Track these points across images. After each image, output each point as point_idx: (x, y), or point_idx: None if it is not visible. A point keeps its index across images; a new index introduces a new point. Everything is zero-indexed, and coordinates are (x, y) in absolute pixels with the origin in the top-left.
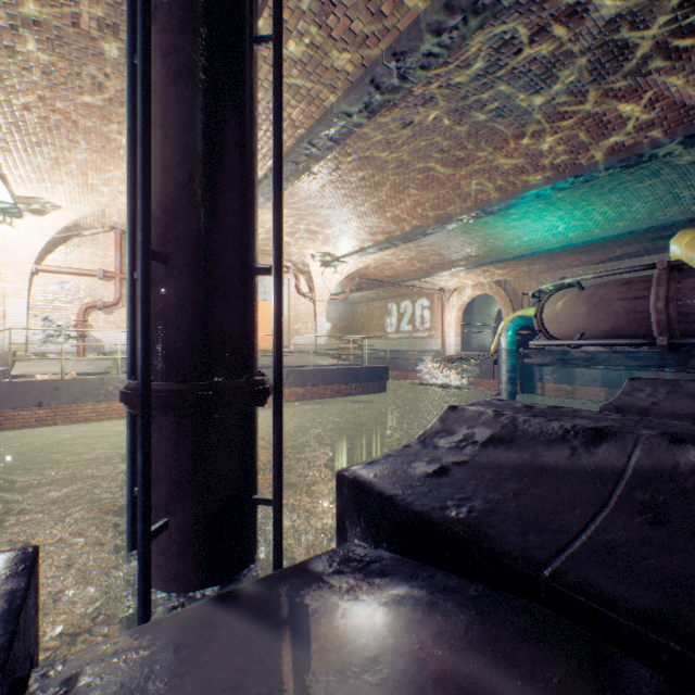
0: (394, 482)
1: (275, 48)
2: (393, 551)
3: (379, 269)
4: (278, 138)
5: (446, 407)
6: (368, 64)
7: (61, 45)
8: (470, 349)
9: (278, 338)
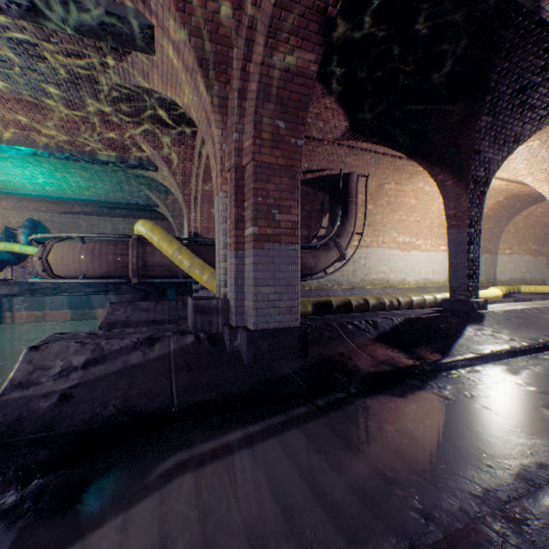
0: (35, 422)
1: None
2: (53, 472)
3: None
4: None
5: (28, 349)
6: None
7: None
8: None
9: None
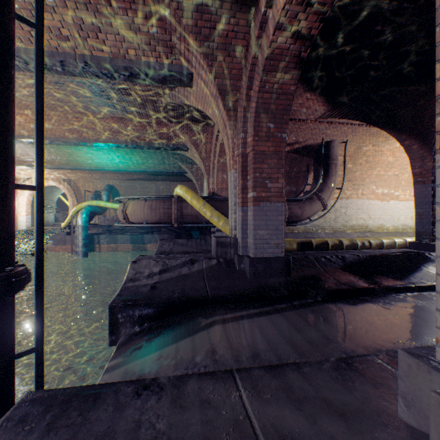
0: (144, 296)
1: (40, 36)
2: (153, 321)
3: None
4: (42, 99)
5: (132, 262)
6: (62, 51)
7: None
8: None
9: (42, 235)
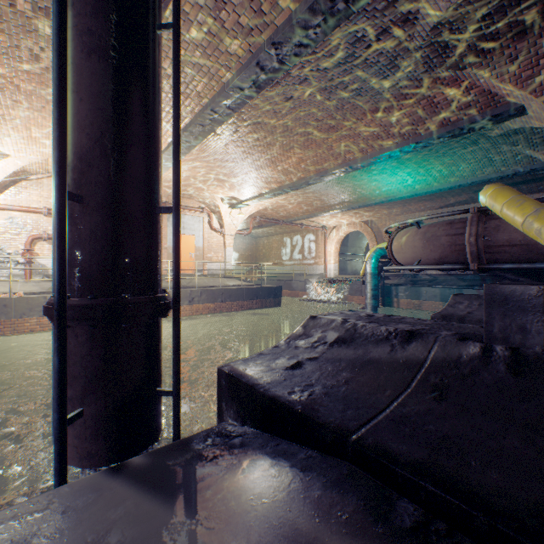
0: (259, 374)
1: (174, 34)
2: (255, 427)
3: (275, 211)
4: (176, 105)
5: (309, 317)
6: (254, 50)
7: (0, 21)
8: (346, 273)
9: (176, 263)
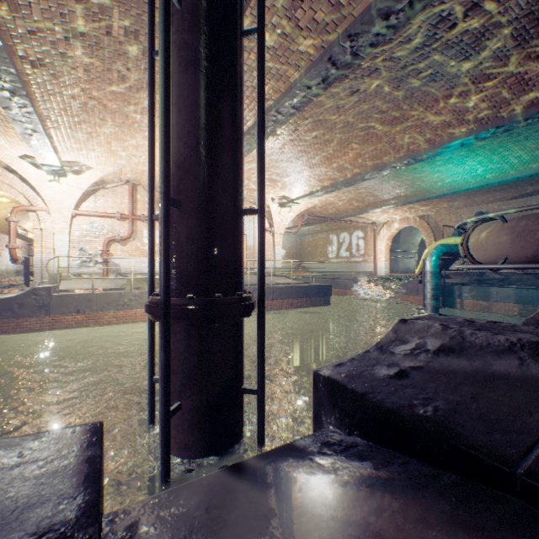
0: (363, 382)
1: (259, 38)
2: (366, 438)
3: (324, 208)
4: (261, 108)
5: (397, 320)
6: (327, 46)
7: (98, 49)
8: (397, 271)
9: (261, 264)
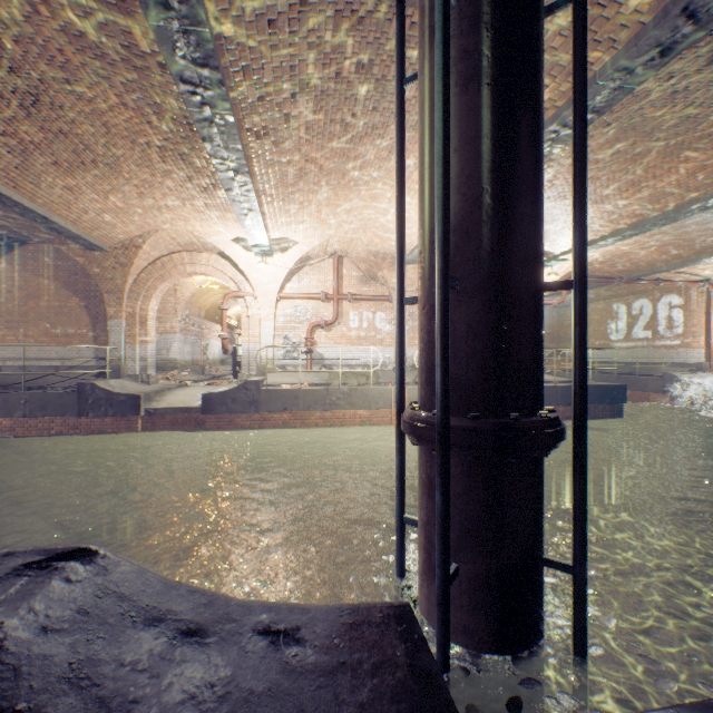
0: None
1: (576, 8)
2: None
3: (607, 263)
4: (581, 118)
5: None
6: None
7: (323, 98)
8: None
9: (581, 367)
